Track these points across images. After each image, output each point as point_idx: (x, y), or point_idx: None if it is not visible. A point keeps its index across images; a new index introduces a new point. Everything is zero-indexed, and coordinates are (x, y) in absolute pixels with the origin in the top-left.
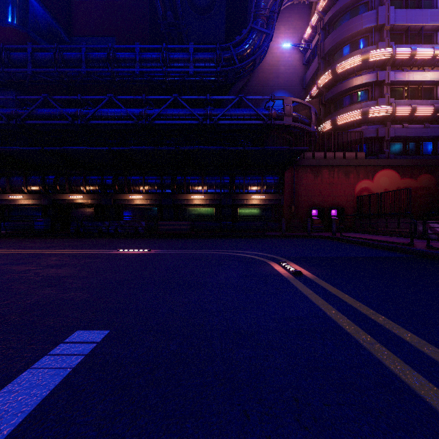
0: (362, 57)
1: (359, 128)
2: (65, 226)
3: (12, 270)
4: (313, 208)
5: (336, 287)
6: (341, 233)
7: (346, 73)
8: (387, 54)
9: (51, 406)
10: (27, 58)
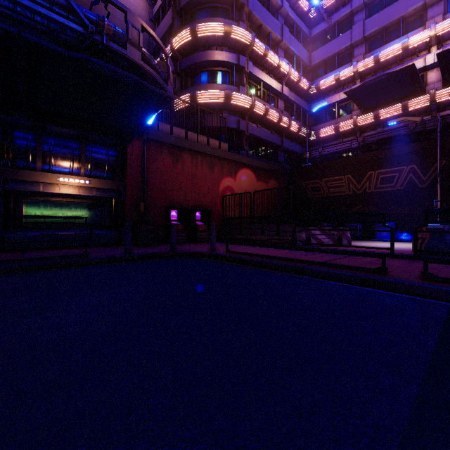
0: (225, 28)
1: (220, 114)
2: None
3: None
4: (172, 207)
5: None
6: (227, 247)
7: (207, 41)
8: (248, 39)
9: None
10: None
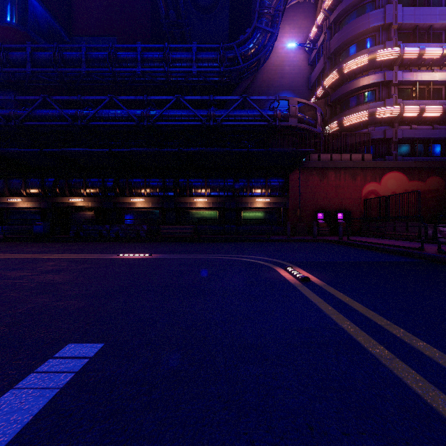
0: (369, 57)
1: (365, 129)
2: (65, 230)
3: (5, 276)
4: (318, 211)
5: (346, 295)
6: (348, 237)
7: (353, 73)
8: (395, 54)
9: (32, 435)
10: (26, 58)
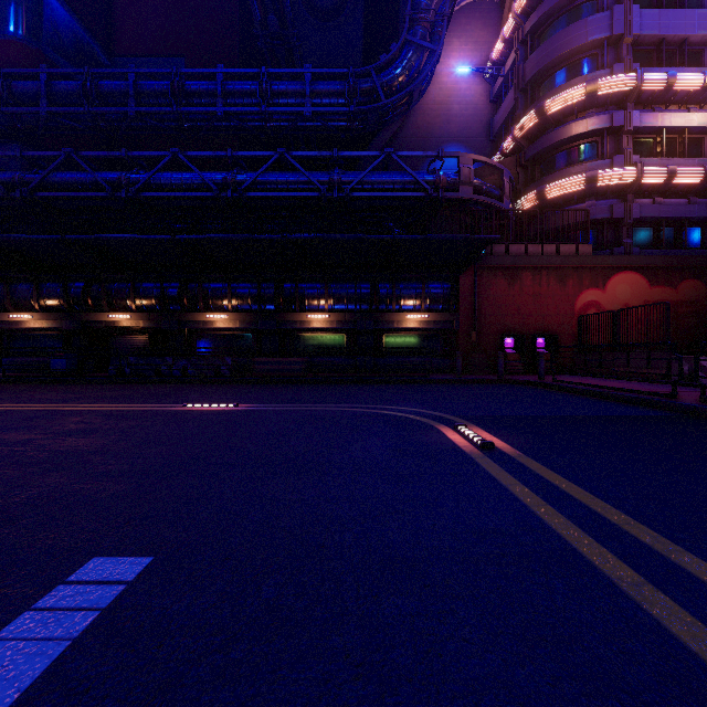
0: (587, 89)
1: (581, 205)
2: (100, 365)
3: None
4: (506, 335)
5: (556, 472)
6: (554, 376)
7: (561, 115)
8: (629, 83)
9: None
10: (39, 90)
